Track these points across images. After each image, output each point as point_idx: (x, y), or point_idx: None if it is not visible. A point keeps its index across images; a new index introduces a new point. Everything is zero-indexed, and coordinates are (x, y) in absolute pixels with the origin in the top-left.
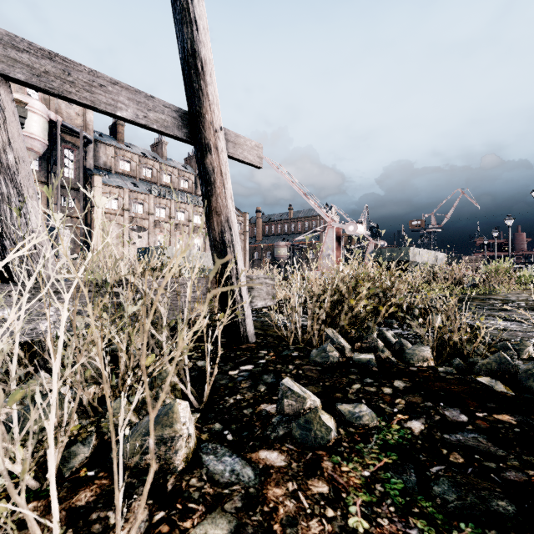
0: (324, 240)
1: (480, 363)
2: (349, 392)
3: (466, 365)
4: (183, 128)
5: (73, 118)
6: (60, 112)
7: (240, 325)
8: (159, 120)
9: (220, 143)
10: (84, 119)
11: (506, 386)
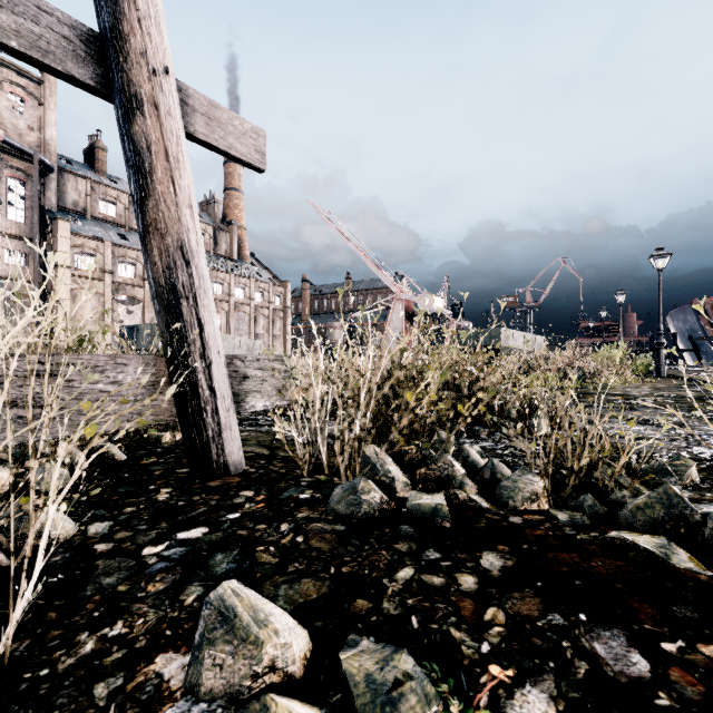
0: (389, 318)
1: (632, 505)
2: (386, 593)
3: (605, 506)
4: (90, 65)
5: (23, 134)
6: (2, 122)
7: (211, 444)
8: (26, 33)
9: (165, 99)
10: (42, 136)
11: (692, 556)
